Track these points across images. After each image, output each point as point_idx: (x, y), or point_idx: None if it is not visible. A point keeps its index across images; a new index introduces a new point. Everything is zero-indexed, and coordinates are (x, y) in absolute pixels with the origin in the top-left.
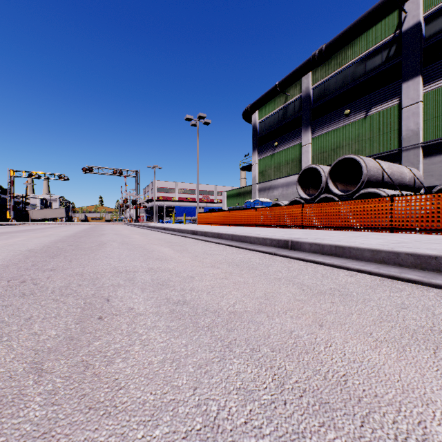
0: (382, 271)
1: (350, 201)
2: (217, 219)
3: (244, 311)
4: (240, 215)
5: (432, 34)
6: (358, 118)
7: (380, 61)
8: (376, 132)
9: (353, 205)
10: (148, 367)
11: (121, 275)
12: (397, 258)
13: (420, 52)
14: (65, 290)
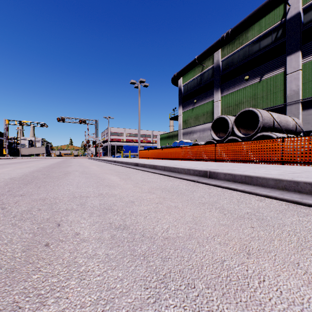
0: (287, 197)
1: (251, 141)
2: (153, 155)
3: (176, 237)
4: (170, 151)
5: (309, 20)
6: (255, 82)
7: (270, 40)
8: (268, 92)
9: (253, 144)
10: (80, 311)
11: (75, 200)
12: (297, 186)
13: (300, 34)
14: (25, 214)
